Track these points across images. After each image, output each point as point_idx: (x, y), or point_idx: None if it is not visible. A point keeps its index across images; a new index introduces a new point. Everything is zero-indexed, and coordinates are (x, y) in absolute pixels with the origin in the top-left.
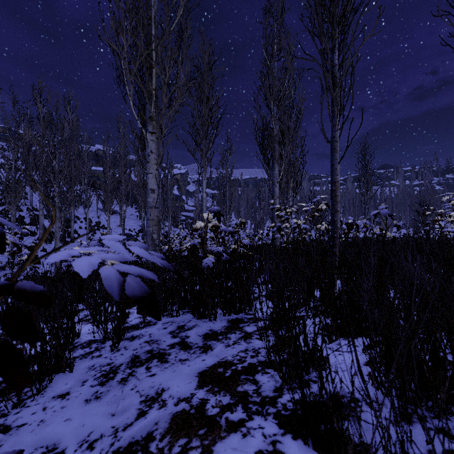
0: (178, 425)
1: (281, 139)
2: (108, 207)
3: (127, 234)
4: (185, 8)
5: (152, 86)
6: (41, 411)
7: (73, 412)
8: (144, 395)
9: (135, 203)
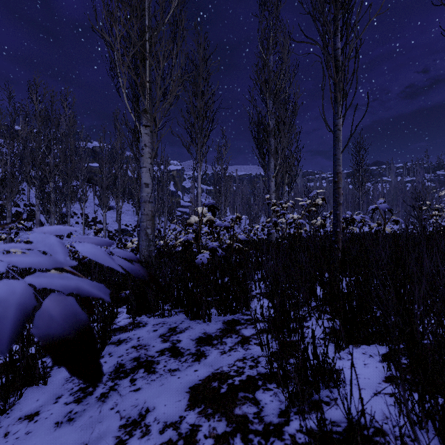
0: None
1: (277, 133)
2: (105, 202)
3: (123, 229)
4: None
5: (146, 78)
6: (2, 437)
7: (39, 440)
8: (125, 417)
9: (131, 199)
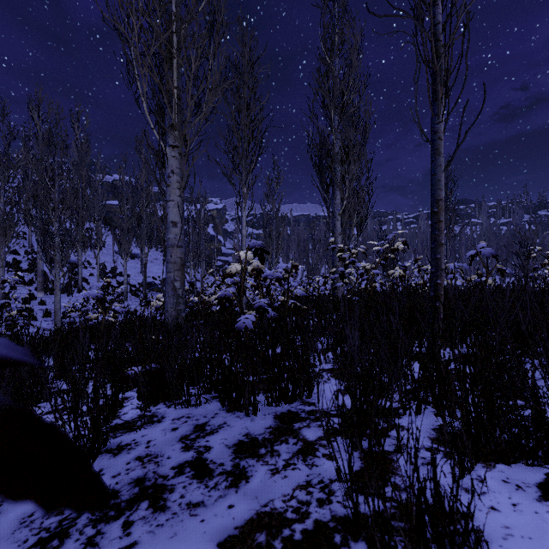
0: None
1: (344, 157)
2: (125, 249)
3: (149, 283)
4: None
5: (173, 82)
6: None
7: None
8: None
9: (160, 246)
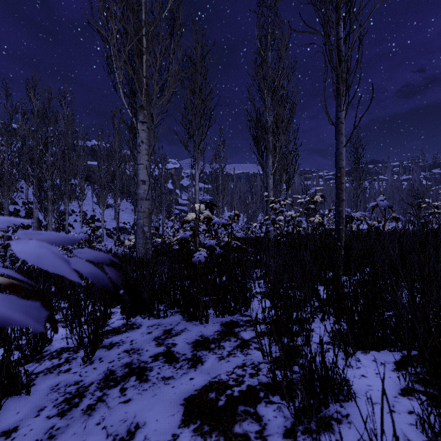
0: None
1: (275, 130)
2: (103, 200)
3: (121, 227)
4: None
5: (143, 73)
6: None
7: None
8: (112, 434)
9: (130, 197)
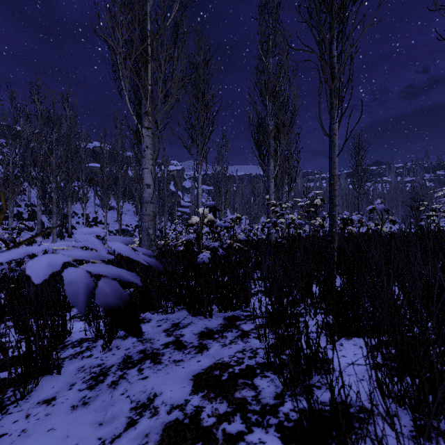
0: (170, 438)
1: (276, 135)
2: (105, 203)
3: (124, 229)
4: (181, 3)
5: (148, 81)
6: (24, 418)
7: (58, 420)
8: (135, 401)
9: (132, 199)
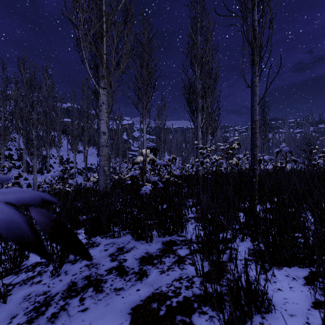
0: None
1: (203, 94)
2: (75, 147)
3: (89, 167)
4: None
5: (103, 51)
6: None
7: None
8: None
9: (95, 145)
